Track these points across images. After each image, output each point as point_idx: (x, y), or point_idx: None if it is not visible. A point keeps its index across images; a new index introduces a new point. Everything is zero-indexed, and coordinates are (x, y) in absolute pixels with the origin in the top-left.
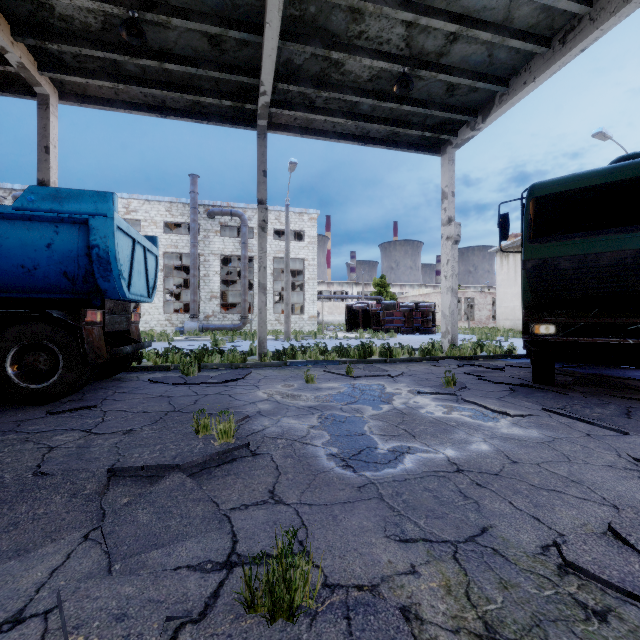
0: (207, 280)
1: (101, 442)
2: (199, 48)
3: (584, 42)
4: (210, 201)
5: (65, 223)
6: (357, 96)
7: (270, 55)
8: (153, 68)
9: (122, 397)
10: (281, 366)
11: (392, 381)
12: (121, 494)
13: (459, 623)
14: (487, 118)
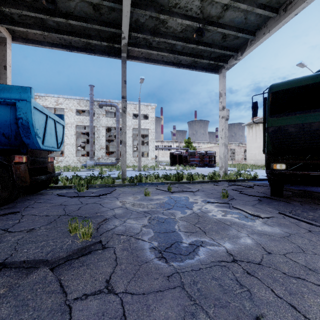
0: (98, 139)
1: (9, 238)
2: (88, 12)
3: (297, 10)
4: (100, 99)
5: (2, 104)
6: (174, 40)
7: (126, 15)
8: (63, 23)
9: (37, 205)
10: (133, 185)
11: (193, 194)
12: (1, 285)
13: None
14: (243, 53)
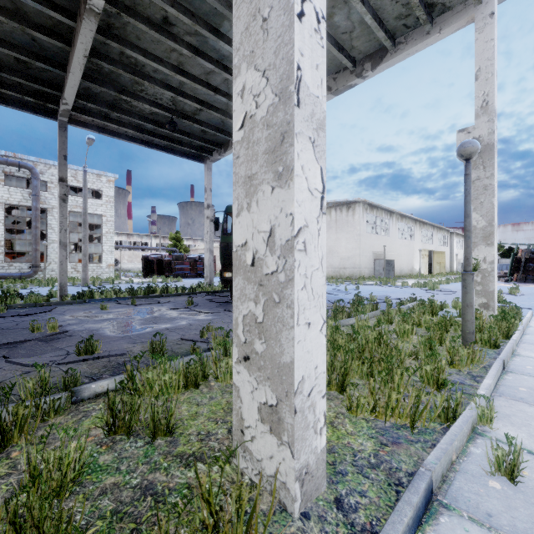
0: None
1: None
2: (4, 59)
3: None
4: None
5: None
6: (142, 121)
7: (73, 87)
8: None
9: None
10: (81, 303)
11: (160, 306)
12: (1, 352)
13: (142, 350)
14: (226, 152)
